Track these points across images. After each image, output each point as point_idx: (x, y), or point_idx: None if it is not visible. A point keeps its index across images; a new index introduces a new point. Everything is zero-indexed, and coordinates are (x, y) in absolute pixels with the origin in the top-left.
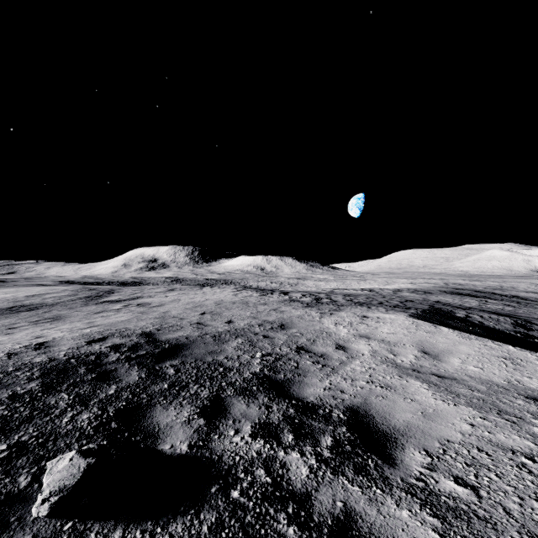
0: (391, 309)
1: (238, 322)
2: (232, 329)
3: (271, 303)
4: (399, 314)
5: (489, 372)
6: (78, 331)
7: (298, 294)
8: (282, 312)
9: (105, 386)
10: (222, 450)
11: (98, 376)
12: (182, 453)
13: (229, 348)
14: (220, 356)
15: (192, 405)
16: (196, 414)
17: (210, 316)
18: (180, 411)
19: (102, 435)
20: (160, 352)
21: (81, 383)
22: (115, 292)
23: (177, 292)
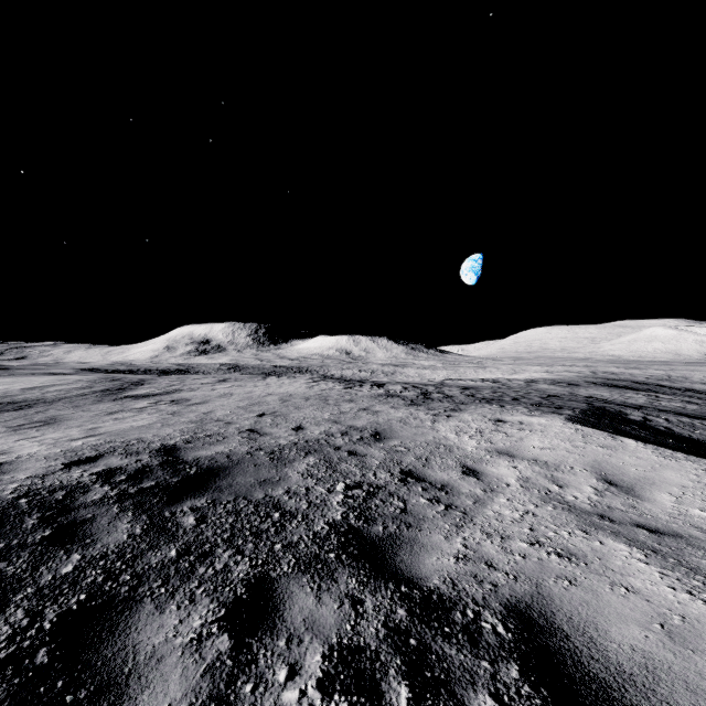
0: (535, 409)
1: (311, 429)
2: (301, 441)
3: (360, 399)
4: (552, 418)
5: None
6: (63, 444)
7: (396, 387)
8: (375, 413)
9: (60, 555)
10: None
11: (56, 533)
12: None
13: (294, 474)
14: (278, 488)
15: (212, 599)
16: (216, 623)
17: (271, 419)
18: (186, 615)
19: (7, 687)
20: (178, 483)
21: (16, 550)
22: (145, 383)
23: (230, 384)
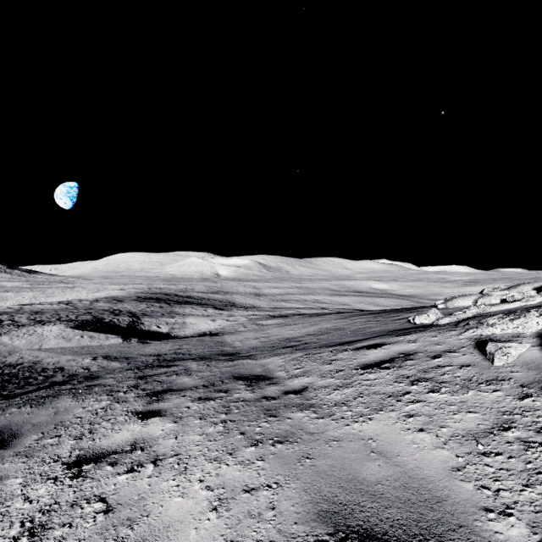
0: (59, 324)
1: None
2: None
3: None
4: (59, 327)
5: (79, 344)
6: None
7: None
8: None
9: None
10: None
11: None
12: None
13: None
14: None
15: None
16: None
17: None
18: None
19: None
20: None
21: None
22: None
23: None
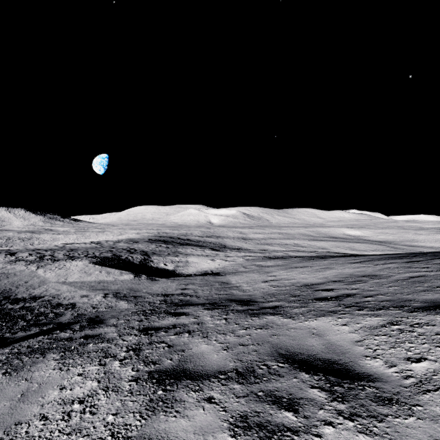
0: (84, 259)
1: None
2: None
3: None
4: (83, 262)
5: (97, 278)
6: None
7: (25, 254)
8: (7, 270)
9: None
10: None
11: None
12: None
13: None
14: None
15: None
16: None
17: None
18: None
19: None
20: None
21: None
22: None
23: None
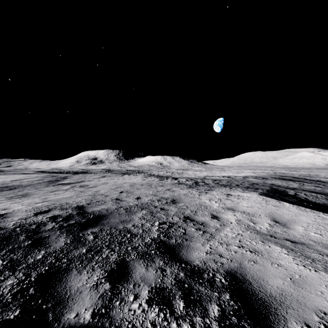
0: (246, 189)
1: (144, 198)
2: (139, 204)
3: (166, 185)
4: (253, 193)
5: (327, 238)
6: (33, 205)
7: (183, 179)
8: (173, 191)
9: (36, 251)
10: (121, 319)
11: (33, 242)
12: (85, 323)
13: (136, 218)
14: (129, 224)
15: (101, 269)
16: (103, 278)
17: (126, 194)
18: (91, 275)
19: (18, 302)
20: (85, 221)
21: (17, 249)
22: (68, 178)
23: (107, 178)
